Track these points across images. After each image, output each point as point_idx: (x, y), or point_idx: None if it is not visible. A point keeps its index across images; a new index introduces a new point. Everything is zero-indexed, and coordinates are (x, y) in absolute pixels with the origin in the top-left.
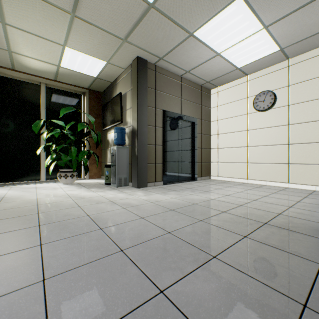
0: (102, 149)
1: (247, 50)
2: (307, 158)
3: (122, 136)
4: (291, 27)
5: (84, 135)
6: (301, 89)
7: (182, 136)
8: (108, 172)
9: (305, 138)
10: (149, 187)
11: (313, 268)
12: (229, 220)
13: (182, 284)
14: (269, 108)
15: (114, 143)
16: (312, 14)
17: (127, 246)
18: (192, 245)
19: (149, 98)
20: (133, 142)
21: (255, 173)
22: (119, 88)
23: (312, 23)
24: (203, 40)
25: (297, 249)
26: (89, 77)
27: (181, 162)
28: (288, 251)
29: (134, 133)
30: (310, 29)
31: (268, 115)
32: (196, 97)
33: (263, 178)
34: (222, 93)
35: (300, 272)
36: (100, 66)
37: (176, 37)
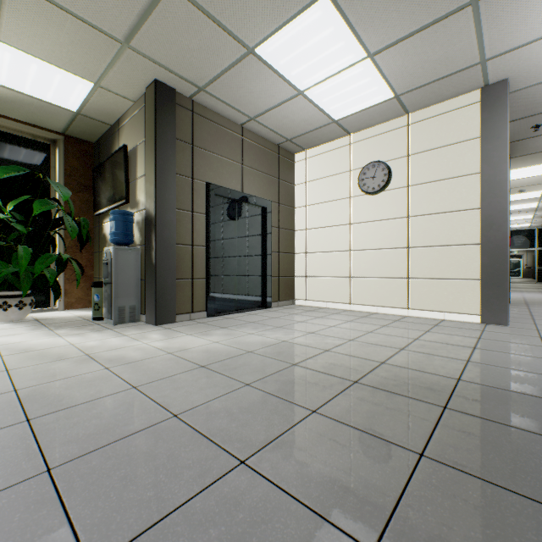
0: (95, 252)
1: (346, 91)
2: (434, 269)
3: (127, 228)
4: (408, 61)
5: (50, 224)
6: (426, 163)
7: (244, 231)
8: (100, 296)
9: (430, 239)
10: (179, 322)
11: (407, 464)
12: (298, 380)
13: (147, 540)
14: (382, 189)
15: (111, 241)
16: (436, 45)
17: (67, 458)
18: (209, 440)
19: (181, 159)
20: (149, 240)
21: (362, 293)
22: (124, 137)
23: (437, 59)
24: (272, 63)
25: (392, 429)
26: (61, 110)
27: (242, 276)
28: (376, 435)
29: (150, 223)
30: (434, 69)
31: (380, 201)
32: (269, 165)
33: (374, 301)
34: (312, 161)
35: (385, 476)
36: (83, 90)
37: (224, 51)
